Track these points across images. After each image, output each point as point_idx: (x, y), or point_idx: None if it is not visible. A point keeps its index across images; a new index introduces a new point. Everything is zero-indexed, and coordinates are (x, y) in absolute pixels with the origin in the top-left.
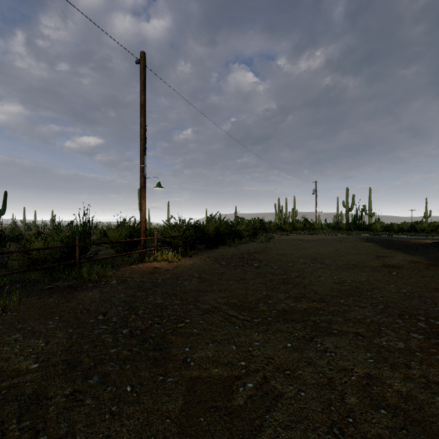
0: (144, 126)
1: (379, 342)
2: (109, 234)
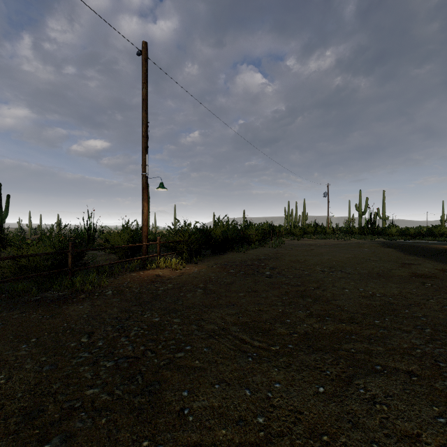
0: (146, 122)
1: (444, 387)
2: (110, 238)
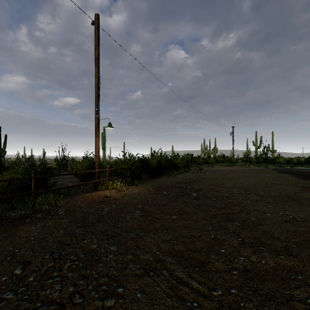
0: (98, 76)
1: None
2: (73, 166)
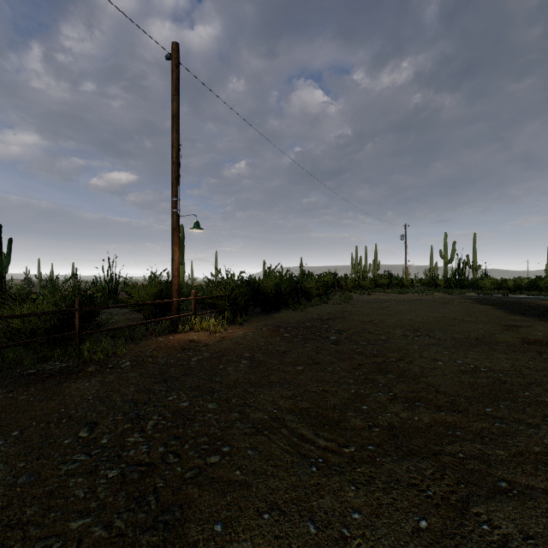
0: (177, 145)
1: None
2: (133, 293)
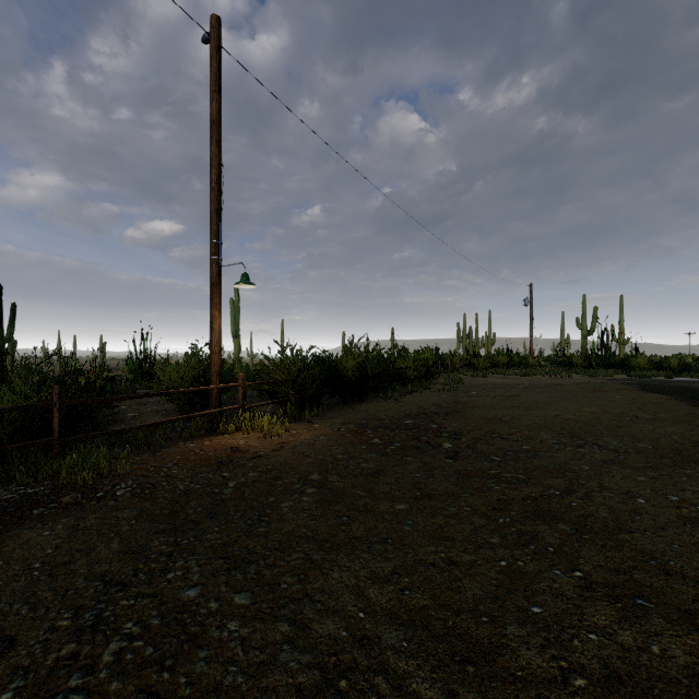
0: (217, 163)
1: None
2: (162, 375)
